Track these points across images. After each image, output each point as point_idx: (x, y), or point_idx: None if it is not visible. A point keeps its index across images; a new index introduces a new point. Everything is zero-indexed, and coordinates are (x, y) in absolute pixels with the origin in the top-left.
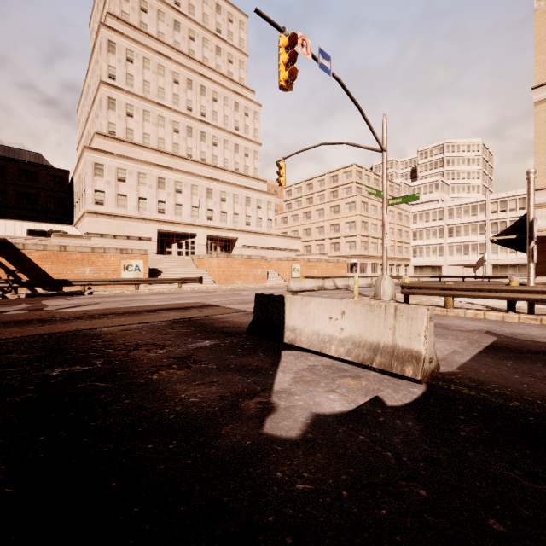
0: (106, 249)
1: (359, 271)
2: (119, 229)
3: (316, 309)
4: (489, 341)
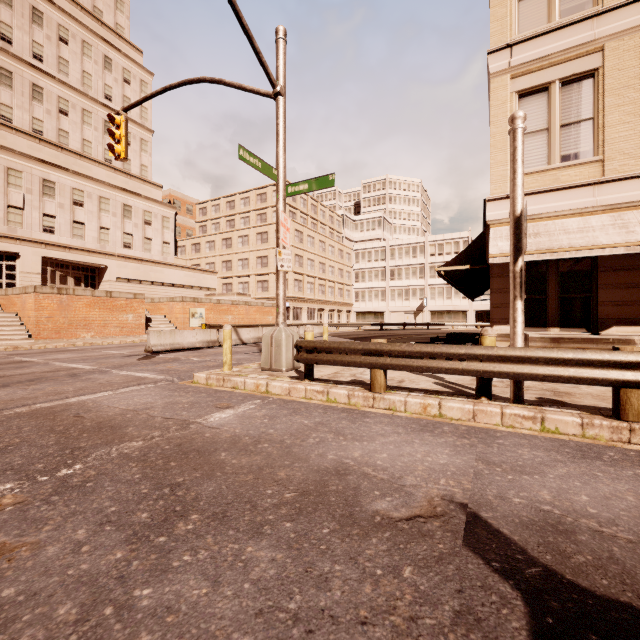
0: None
1: (292, 318)
2: None
3: None
4: None
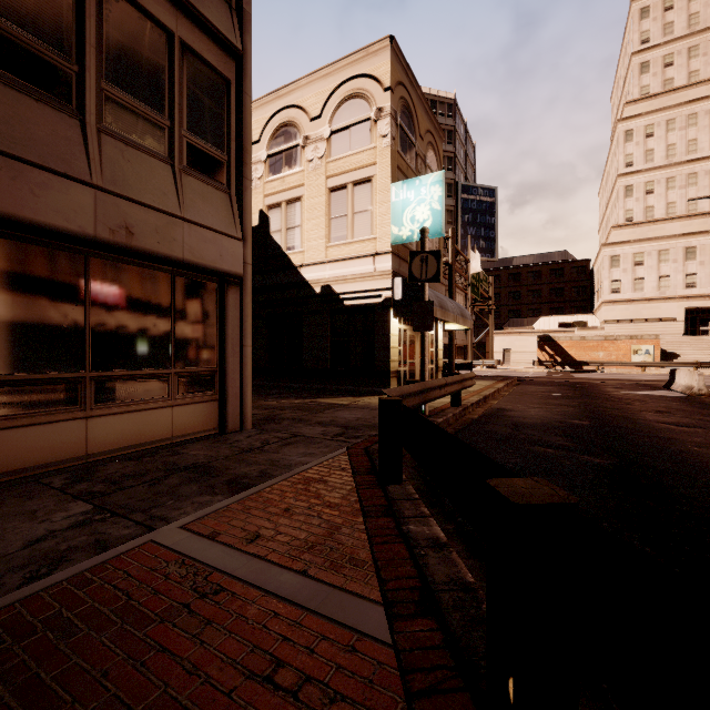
0: (616, 337)
1: None
2: (636, 313)
3: (681, 374)
4: None
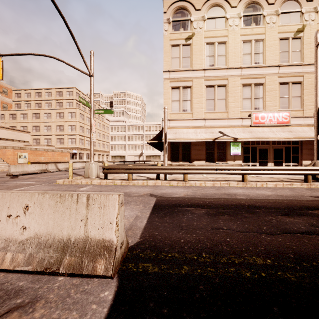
0: None
1: (78, 158)
2: None
3: None
4: (153, 202)
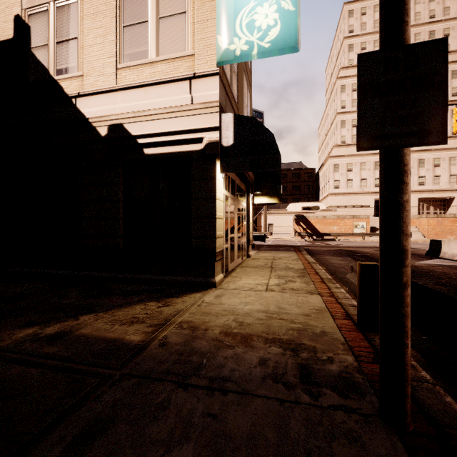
0: (344, 216)
1: None
2: (348, 202)
3: (453, 245)
4: None
